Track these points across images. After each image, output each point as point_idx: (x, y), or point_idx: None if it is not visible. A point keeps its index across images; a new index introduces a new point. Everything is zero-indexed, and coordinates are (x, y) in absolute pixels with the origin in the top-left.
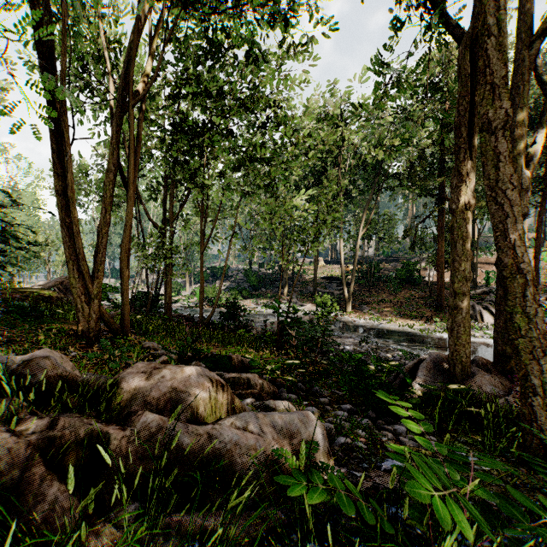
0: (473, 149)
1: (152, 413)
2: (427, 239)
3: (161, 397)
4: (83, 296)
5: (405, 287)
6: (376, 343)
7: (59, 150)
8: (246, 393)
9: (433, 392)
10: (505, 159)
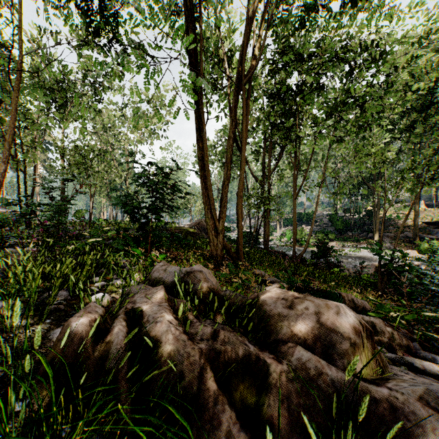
0: None
1: (303, 348)
2: None
3: (306, 331)
4: (213, 231)
5: None
6: None
7: (199, 129)
8: None
9: None
10: None
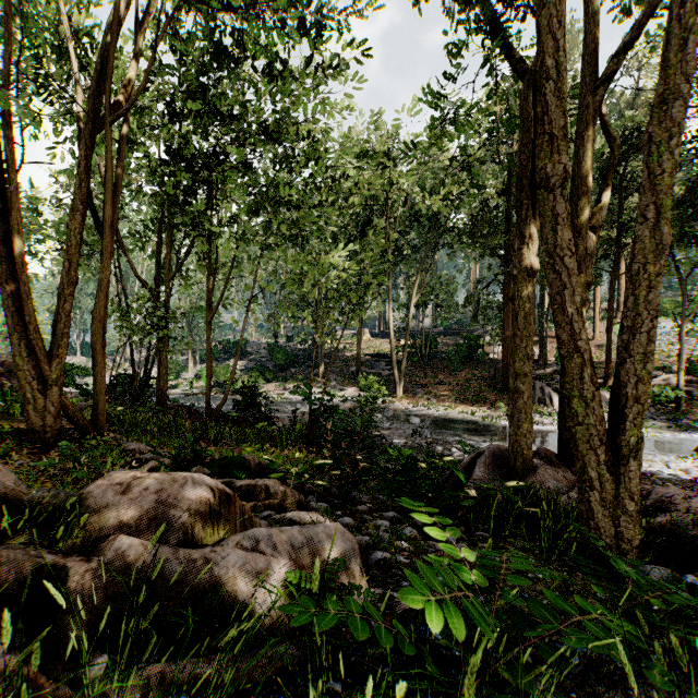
0: (535, 205)
1: (130, 536)
2: (492, 308)
3: (144, 516)
4: (36, 381)
5: (466, 366)
6: (431, 434)
7: None
8: (263, 504)
9: (488, 492)
10: (562, 222)
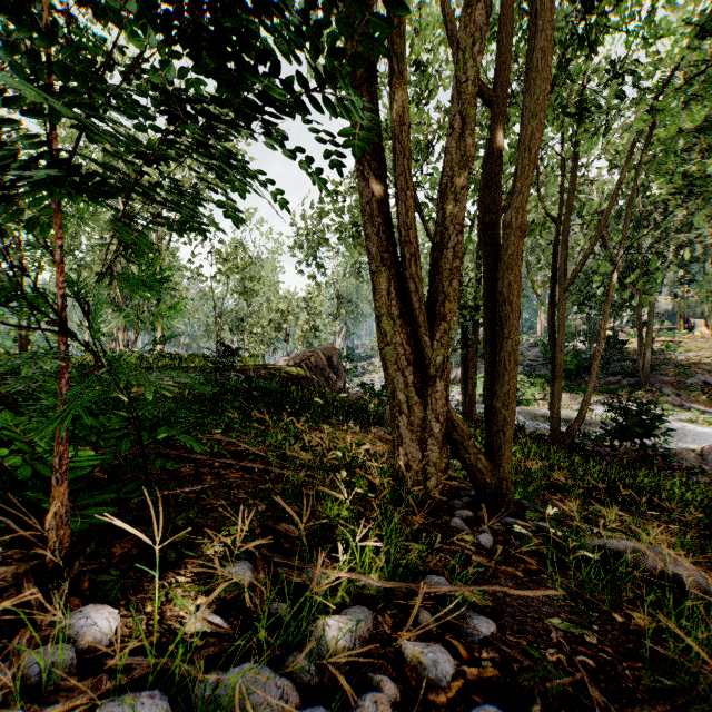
0: None
1: None
2: None
3: None
4: (409, 368)
5: None
6: None
7: None
8: None
9: None
10: None
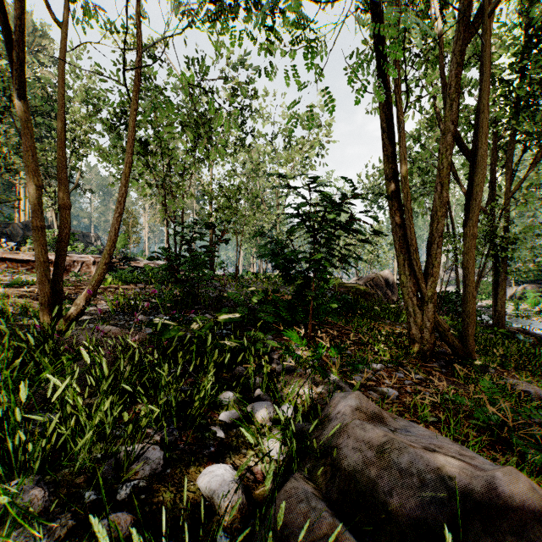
0: None
1: None
2: None
3: None
4: (414, 297)
5: None
6: None
7: (390, 127)
8: None
9: None
10: None
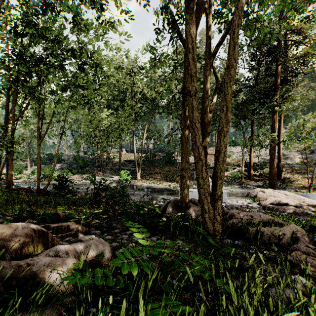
0: None
1: None
2: (178, 141)
3: None
4: None
5: (167, 165)
6: (151, 195)
7: None
8: (66, 235)
9: (170, 218)
10: (195, 109)
